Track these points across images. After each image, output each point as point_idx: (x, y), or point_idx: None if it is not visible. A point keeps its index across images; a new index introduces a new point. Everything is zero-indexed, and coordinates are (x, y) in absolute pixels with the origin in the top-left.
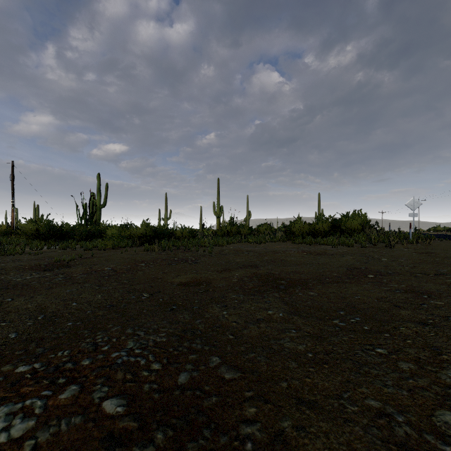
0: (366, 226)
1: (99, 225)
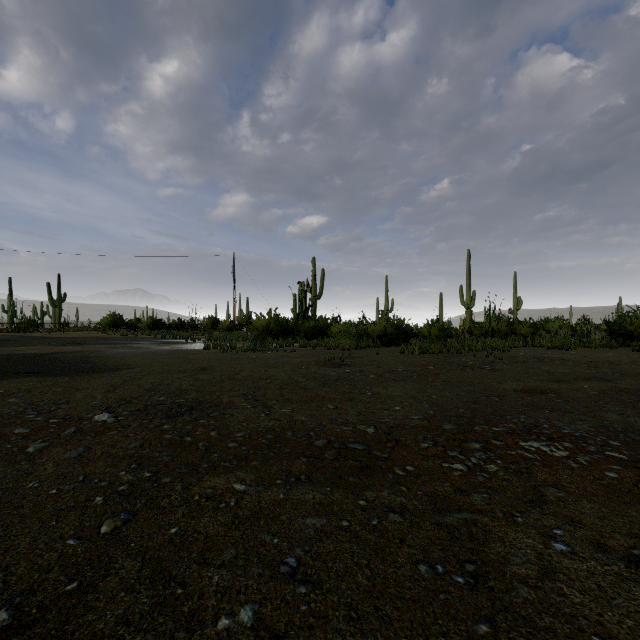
0: None
1: (316, 320)
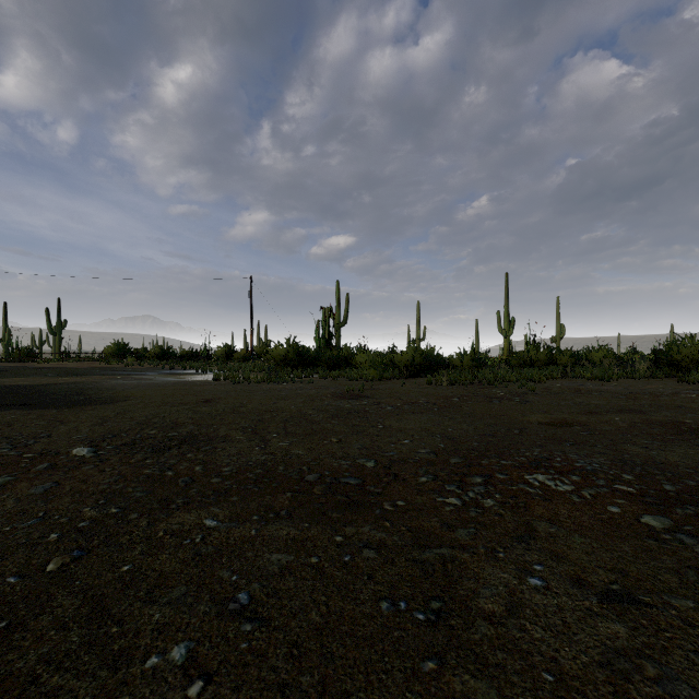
0: None
1: (340, 349)
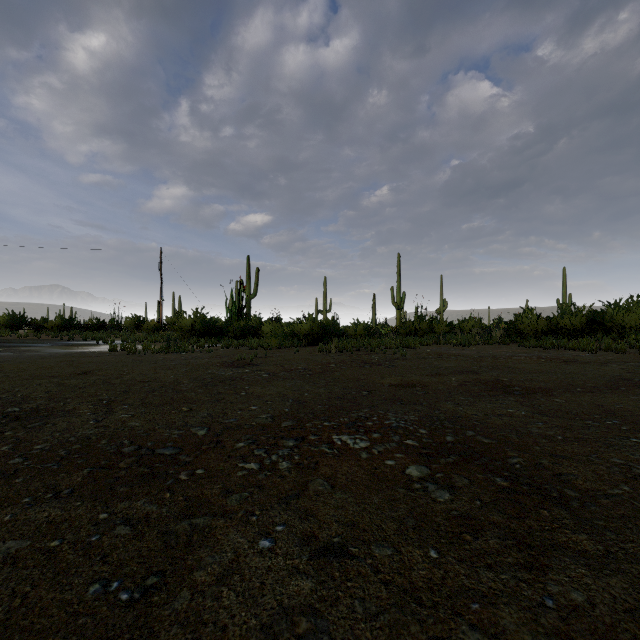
0: None
1: (250, 319)
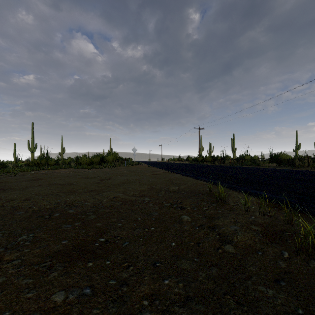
0: (115, 159)
1: None
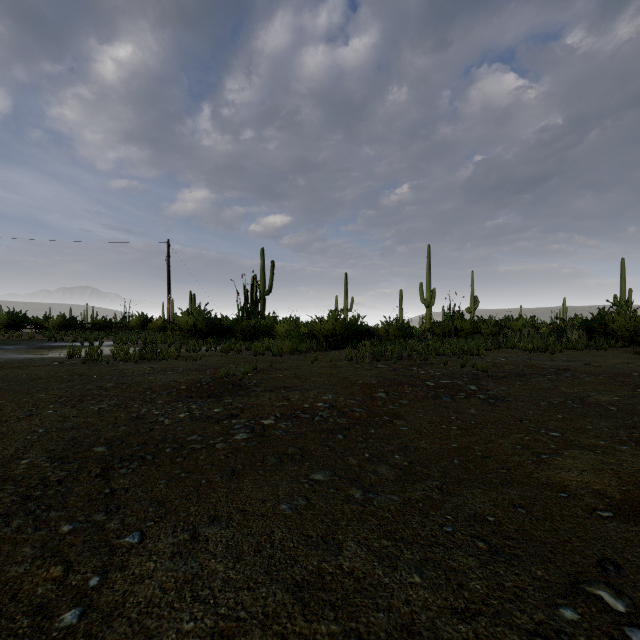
0: None
1: (263, 318)
